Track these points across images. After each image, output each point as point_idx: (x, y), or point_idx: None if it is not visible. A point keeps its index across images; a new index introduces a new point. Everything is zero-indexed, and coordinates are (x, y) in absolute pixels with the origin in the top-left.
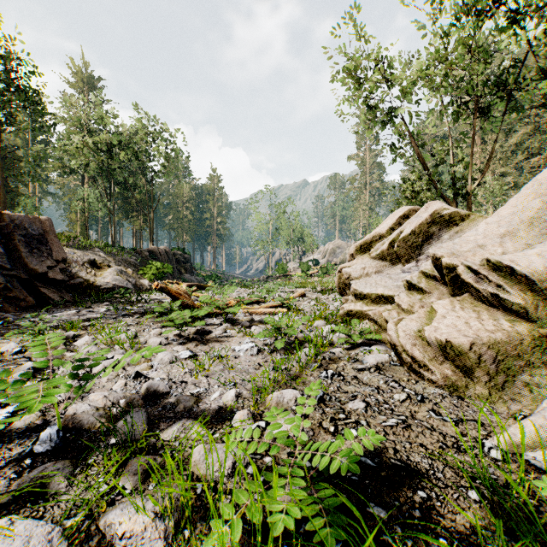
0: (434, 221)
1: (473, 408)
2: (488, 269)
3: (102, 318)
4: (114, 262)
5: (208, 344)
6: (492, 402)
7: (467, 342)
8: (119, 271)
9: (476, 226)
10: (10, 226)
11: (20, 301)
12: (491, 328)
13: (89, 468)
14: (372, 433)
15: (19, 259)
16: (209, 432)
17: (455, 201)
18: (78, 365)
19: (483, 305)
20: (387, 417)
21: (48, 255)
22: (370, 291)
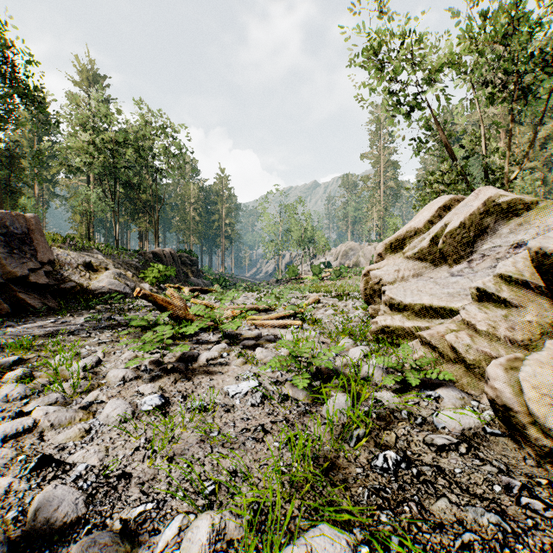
0: (488, 211)
1: None
2: None
3: (73, 332)
4: (113, 265)
5: (193, 379)
6: None
7: None
8: (117, 274)
9: (549, 215)
10: None
11: None
12: None
13: None
14: None
15: None
16: None
17: None
18: None
19: None
20: None
21: (32, 256)
22: (413, 301)
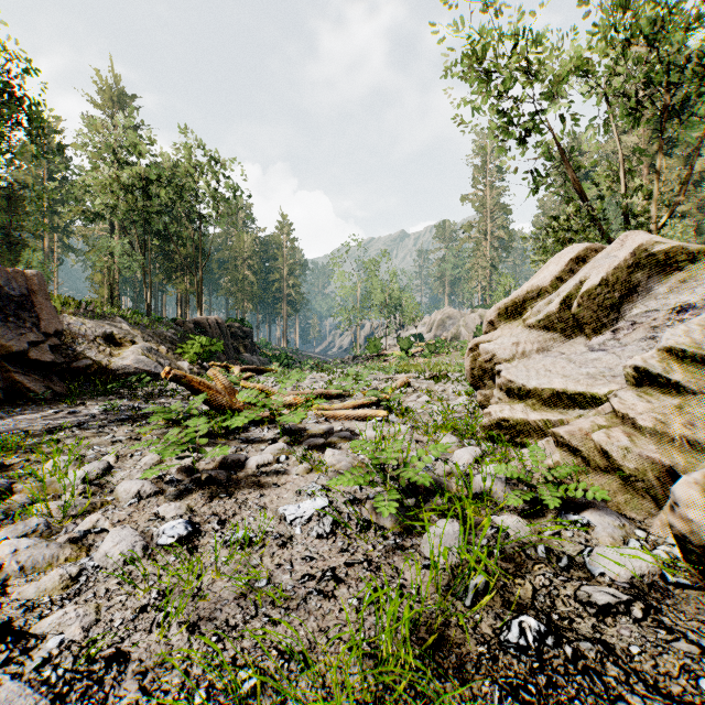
0: (639, 264)
1: None
2: None
3: (80, 426)
4: (142, 337)
5: (237, 495)
6: None
7: None
8: (146, 349)
9: None
10: None
11: None
12: None
13: None
14: None
15: None
16: None
17: None
18: None
19: None
20: None
21: (33, 325)
22: (539, 385)
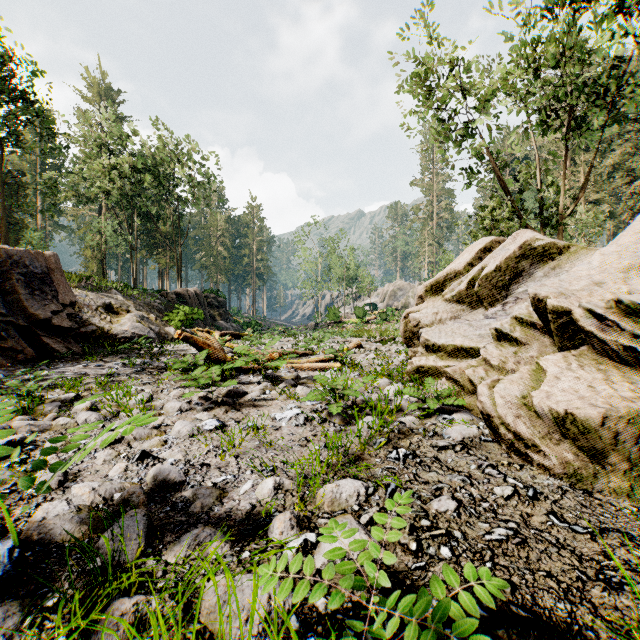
0: (524, 255)
1: (610, 510)
2: (617, 313)
3: (112, 374)
4: (135, 307)
5: (242, 410)
6: (634, 500)
7: (598, 415)
8: (139, 317)
9: (578, 260)
10: (7, 262)
11: (18, 353)
12: (627, 395)
13: (46, 617)
14: (488, 575)
15: (17, 302)
16: (235, 547)
17: (542, 232)
18: (51, 448)
19: (609, 362)
20: (491, 525)
21: (53, 297)
22: (446, 342)
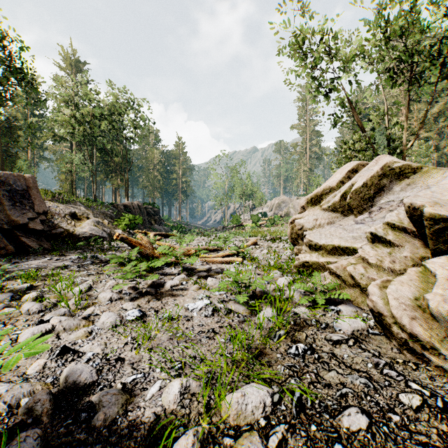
0: (385, 174)
1: None
2: None
3: (67, 267)
4: (93, 215)
5: (162, 300)
6: None
7: None
8: (96, 222)
9: (430, 177)
10: None
11: (1, 249)
12: None
13: None
14: None
15: (2, 211)
16: None
17: None
18: None
19: None
20: None
21: (30, 208)
22: (326, 242)
